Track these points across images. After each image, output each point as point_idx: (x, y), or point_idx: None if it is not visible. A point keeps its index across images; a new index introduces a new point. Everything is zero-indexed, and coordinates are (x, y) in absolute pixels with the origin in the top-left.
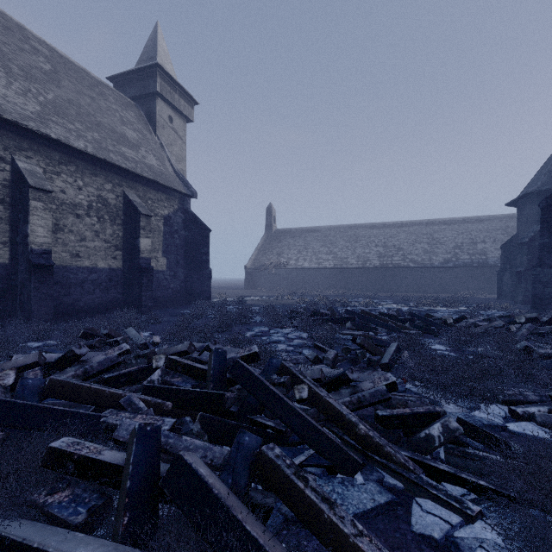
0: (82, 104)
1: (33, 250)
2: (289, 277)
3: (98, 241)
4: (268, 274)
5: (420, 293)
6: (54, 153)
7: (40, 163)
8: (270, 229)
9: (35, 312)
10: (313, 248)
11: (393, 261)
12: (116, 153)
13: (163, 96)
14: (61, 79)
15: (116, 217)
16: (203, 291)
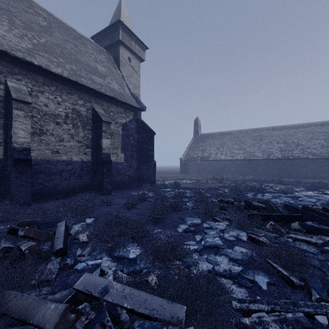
0: (66, 48)
1: (15, 148)
2: (210, 166)
3: (73, 142)
4: (196, 164)
5: (319, 179)
6: (39, 77)
7: (28, 84)
8: (197, 134)
9: (16, 196)
10: (227, 146)
11: (293, 154)
12: (87, 79)
13: (124, 43)
14: (53, 32)
15: (87, 124)
16: (149, 176)
